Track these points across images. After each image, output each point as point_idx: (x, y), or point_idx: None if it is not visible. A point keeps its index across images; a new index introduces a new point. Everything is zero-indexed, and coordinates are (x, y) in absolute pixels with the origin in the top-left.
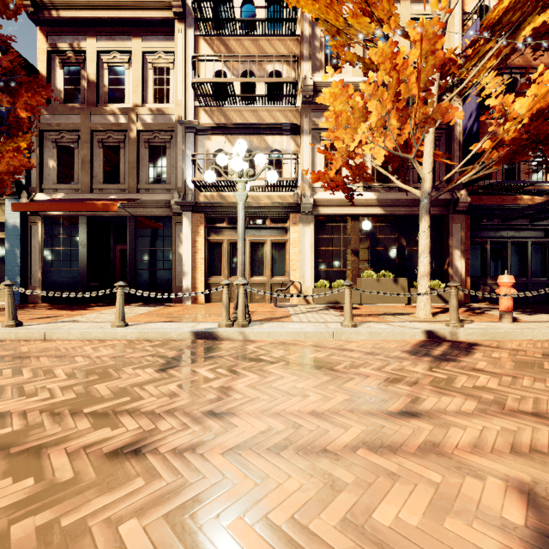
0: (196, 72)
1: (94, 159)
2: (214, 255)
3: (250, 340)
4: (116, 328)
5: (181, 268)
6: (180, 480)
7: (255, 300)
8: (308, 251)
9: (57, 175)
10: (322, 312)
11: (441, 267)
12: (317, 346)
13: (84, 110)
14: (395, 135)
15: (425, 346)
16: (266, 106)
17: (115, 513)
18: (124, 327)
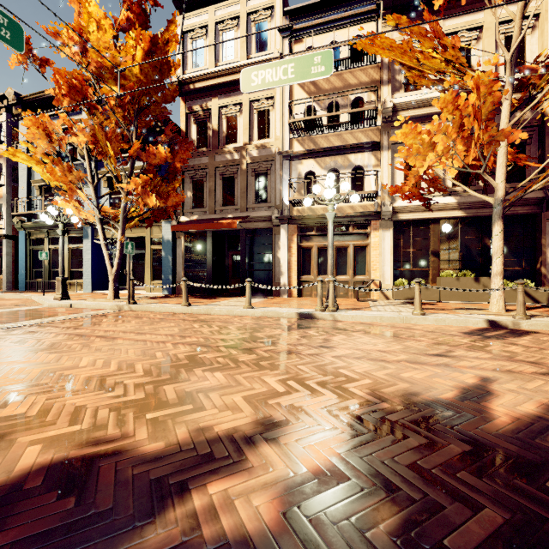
0: (292, 114)
1: (217, 188)
2: (304, 258)
3: (338, 320)
4: (247, 309)
5: (279, 269)
6: (314, 361)
7: (339, 296)
8: (387, 253)
9: (193, 202)
10: (399, 306)
11: (533, 266)
12: (389, 326)
13: (210, 153)
14: (462, 156)
15: (483, 330)
16: (349, 130)
17: (293, 364)
18: (251, 309)
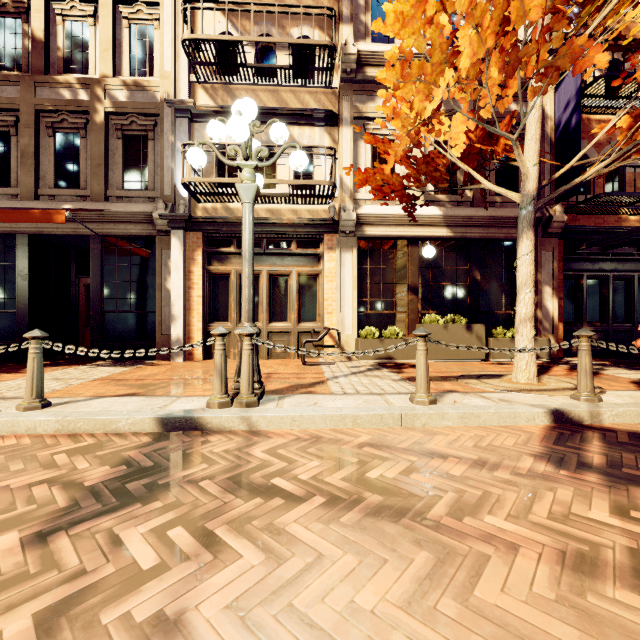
0: (189, 24)
1: (41, 153)
2: (217, 291)
3: (260, 431)
4: (22, 412)
5: (169, 311)
6: None
7: (275, 355)
8: (349, 287)
9: None
10: (373, 374)
11: None
12: (379, 447)
13: (25, 79)
14: (493, 97)
15: (563, 440)
16: (291, 86)
17: None
18: (41, 409)
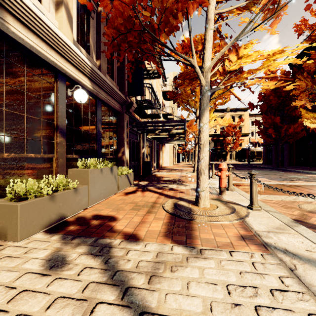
0: None
1: None
2: None
3: None
4: None
5: None
6: None
7: None
8: None
9: None
10: (147, 263)
11: (116, 155)
12: None
13: None
14: None
15: None
16: None
17: None
18: None
